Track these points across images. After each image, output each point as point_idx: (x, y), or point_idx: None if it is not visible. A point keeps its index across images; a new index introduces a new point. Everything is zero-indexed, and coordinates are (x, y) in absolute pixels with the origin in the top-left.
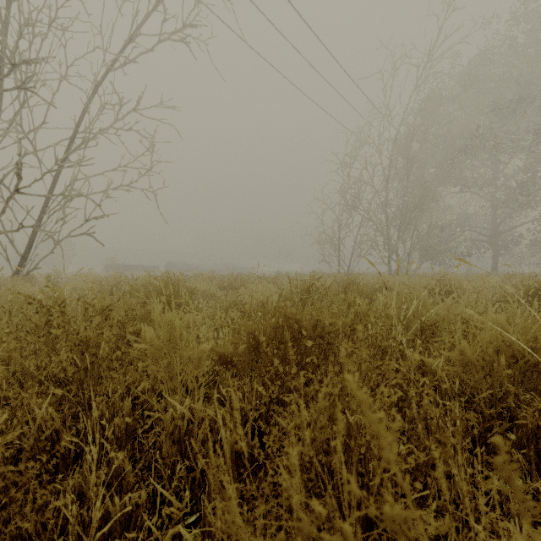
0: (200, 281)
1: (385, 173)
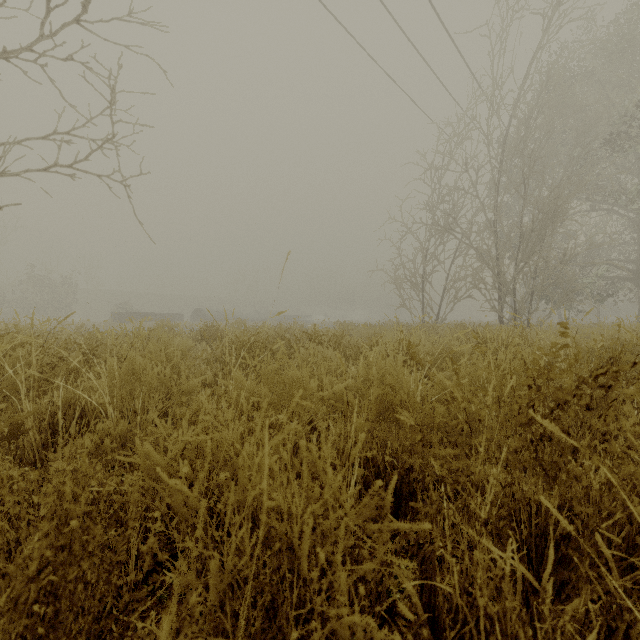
0: (165, 343)
1: (490, 181)
